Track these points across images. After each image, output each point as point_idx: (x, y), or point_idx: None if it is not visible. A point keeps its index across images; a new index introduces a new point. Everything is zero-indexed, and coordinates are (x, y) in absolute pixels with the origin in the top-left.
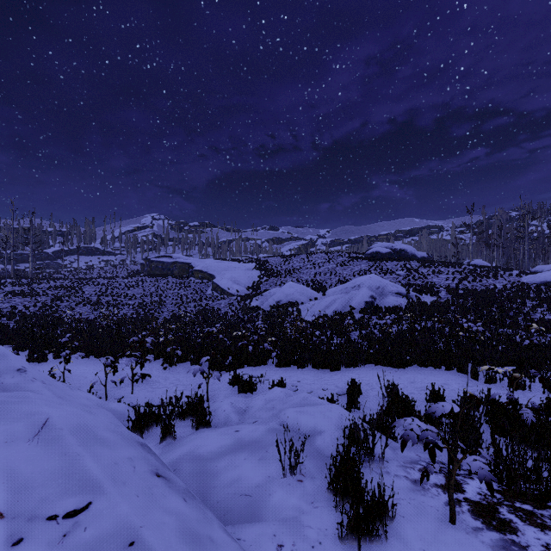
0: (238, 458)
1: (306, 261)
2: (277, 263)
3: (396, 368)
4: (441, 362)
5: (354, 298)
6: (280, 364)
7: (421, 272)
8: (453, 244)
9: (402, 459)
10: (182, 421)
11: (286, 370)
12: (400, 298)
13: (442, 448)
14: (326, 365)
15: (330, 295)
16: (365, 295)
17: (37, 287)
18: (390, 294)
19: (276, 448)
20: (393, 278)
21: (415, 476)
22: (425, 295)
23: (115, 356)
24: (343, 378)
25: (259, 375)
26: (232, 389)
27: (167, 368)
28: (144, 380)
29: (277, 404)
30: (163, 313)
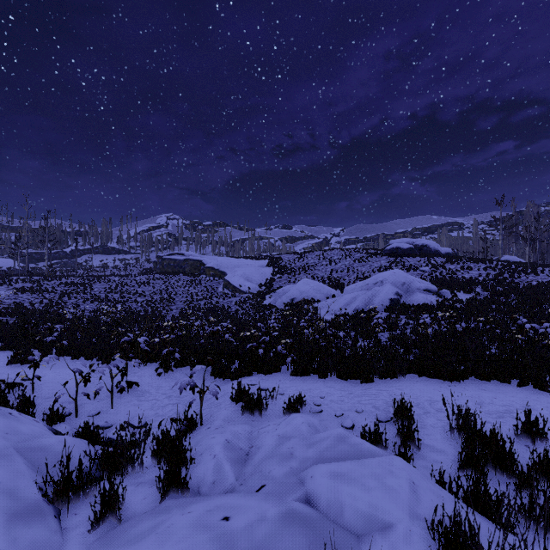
0: None
1: (321, 257)
2: (291, 260)
3: (448, 382)
4: (510, 375)
5: (377, 295)
6: (296, 372)
7: (448, 268)
8: (481, 238)
9: None
10: (153, 467)
11: (304, 380)
12: (430, 295)
13: None
14: (355, 375)
15: (349, 292)
16: (389, 292)
17: (46, 284)
18: (417, 290)
19: None
20: (417, 274)
21: None
22: (458, 292)
23: (107, 358)
24: (381, 394)
25: (271, 387)
26: (234, 407)
27: (162, 373)
28: (131, 389)
29: (297, 446)
30: (171, 311)
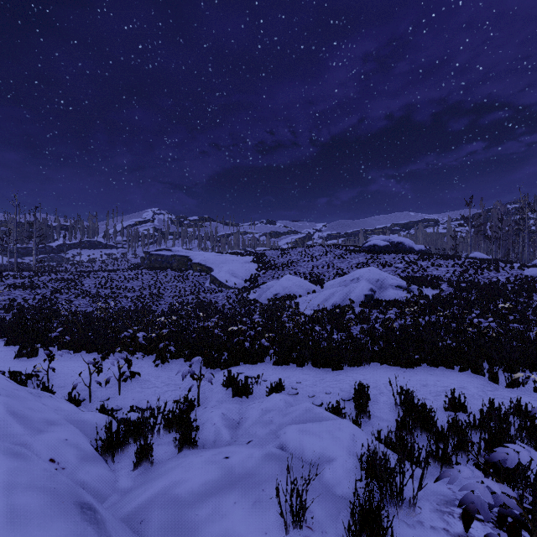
0: (226, 501)
1: (303, 254)
2: (275, 256)
3: (404, 368)
4: (453, 362)
5: (353, 291)
6: (278, 362)
7: (420, 265)
8: (451, 236)
9: (433, 497)
10: (166, 434)
11: (284, 369)
12: (401, 291)
13: (528, 526)
14: (328, 364)
15: (328, 288)
16: (364, 288)
17: (37, 280)
18: (390, 287)
19: (275, 485)
20: (391, 271)
21: (457, 528)
22: (426, 288)
23: (107, 352)
24: (348, 379)
25: (256, 375)
26: (225, 392)
27: (159, 364)
28: (133, 378)
29: (276, 416)
30: (161, 306)
